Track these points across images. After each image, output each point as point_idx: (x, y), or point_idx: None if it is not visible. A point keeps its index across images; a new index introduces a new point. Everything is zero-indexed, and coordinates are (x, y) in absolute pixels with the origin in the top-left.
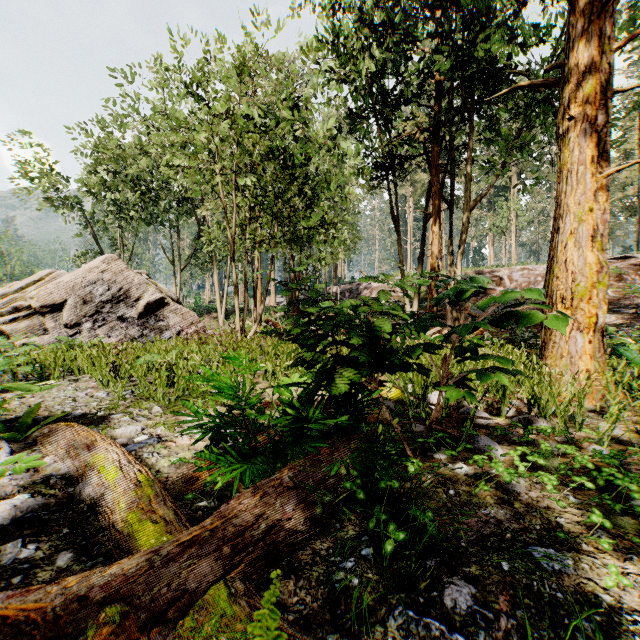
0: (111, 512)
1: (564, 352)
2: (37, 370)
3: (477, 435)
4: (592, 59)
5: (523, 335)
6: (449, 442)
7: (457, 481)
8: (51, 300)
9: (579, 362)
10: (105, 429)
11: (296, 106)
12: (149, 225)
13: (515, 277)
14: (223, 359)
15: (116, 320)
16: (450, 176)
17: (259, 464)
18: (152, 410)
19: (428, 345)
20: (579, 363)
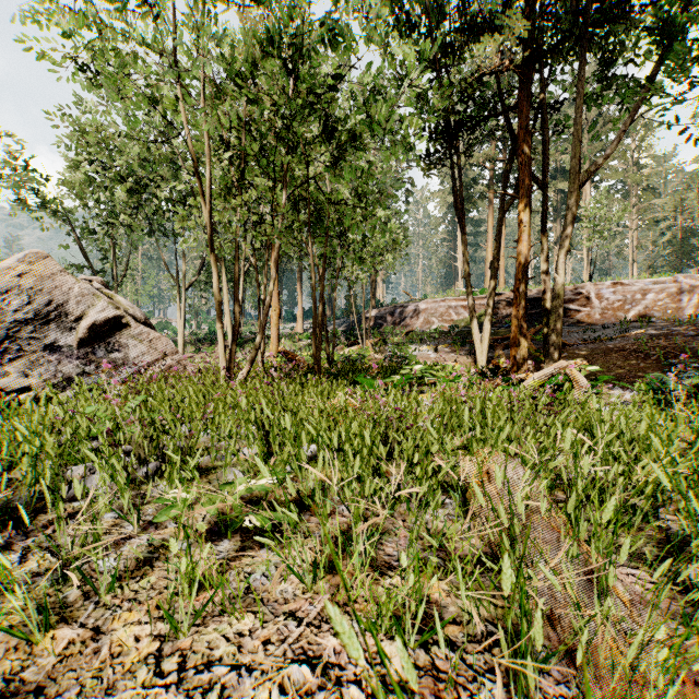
0: None
1: None
2: None
3: None
4: None
5: (692, 375)
6: None
7: None
8: None
9: None
10: None
11: None
12: (148, 234)
13: (605, 295)
14: (141, 438)
15: (42, 350)
16: (544, 142)
17: None
18: None
19: None
20: None
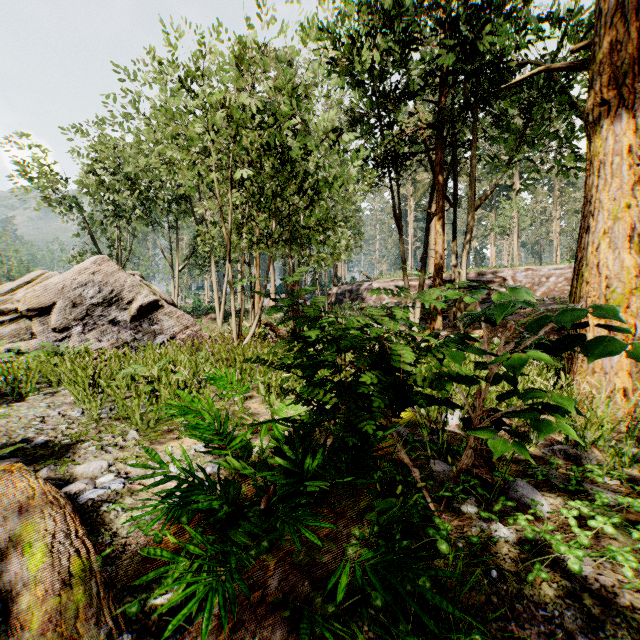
0: (21, 630)
1: (596, 367)
2: (10, 383)
3: (514, 481)
4: (628, 35)
5: None
6: (481, 493)
7: (498, 553)
8: (39, 303)
9: (614, 379)
10: (65, 465)
11: (295, 98)
12: (147, 225)
13: (519, 278)
14: None
15: (107, 324)
16: (454, 174)
17: (232, 563)
18: (127, 436)
19: (461, 378)
20: (614, 380)
